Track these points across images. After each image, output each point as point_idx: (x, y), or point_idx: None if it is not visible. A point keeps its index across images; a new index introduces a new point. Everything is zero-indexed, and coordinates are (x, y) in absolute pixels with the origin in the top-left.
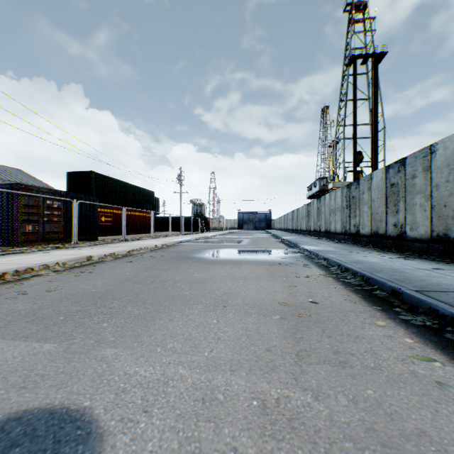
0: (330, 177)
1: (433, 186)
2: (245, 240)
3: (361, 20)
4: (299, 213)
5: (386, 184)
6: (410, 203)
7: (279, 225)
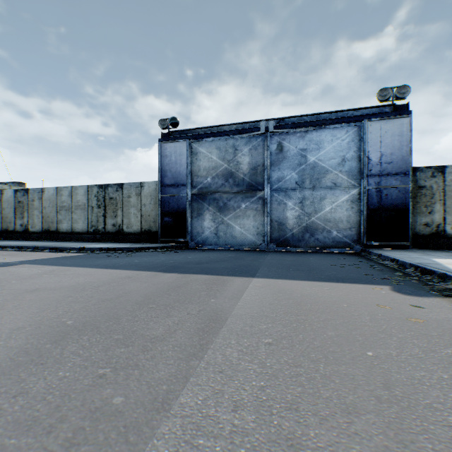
0: None
1: (44, 207)
2: None
3: None
4: None
5: (16, 200)
6: (32, 214)
7: None
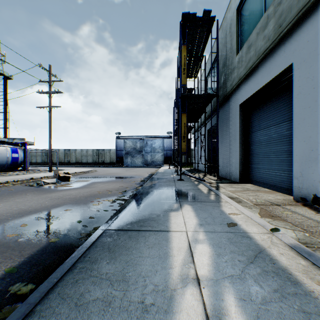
0: (0, 136)
1: (76, 155)
2: None
3: None
4: None
5: (65, 152)
6: (72, 157)
7: None
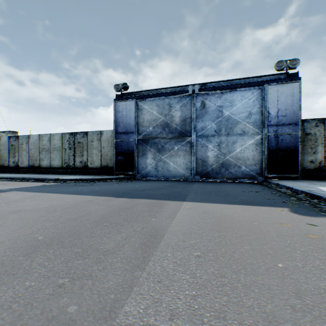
0: None
1: (30, 149)
2: None
3: None
4: None
5: (10, 144)
6: (22, 154)
7: None
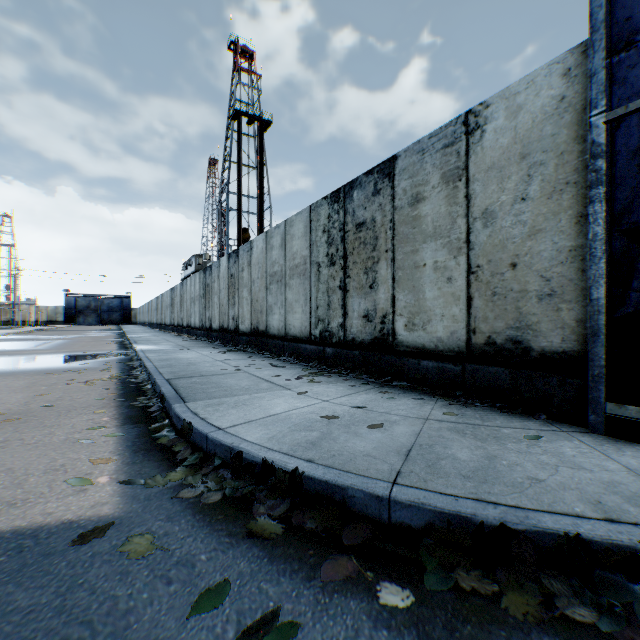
0: (205, 256)
1: (252, 281)
2: (53, 342)
3: (247, 71)
4: (164, 301)
5: (229, 273)
6: (241, 297)
7: (143, 317)
